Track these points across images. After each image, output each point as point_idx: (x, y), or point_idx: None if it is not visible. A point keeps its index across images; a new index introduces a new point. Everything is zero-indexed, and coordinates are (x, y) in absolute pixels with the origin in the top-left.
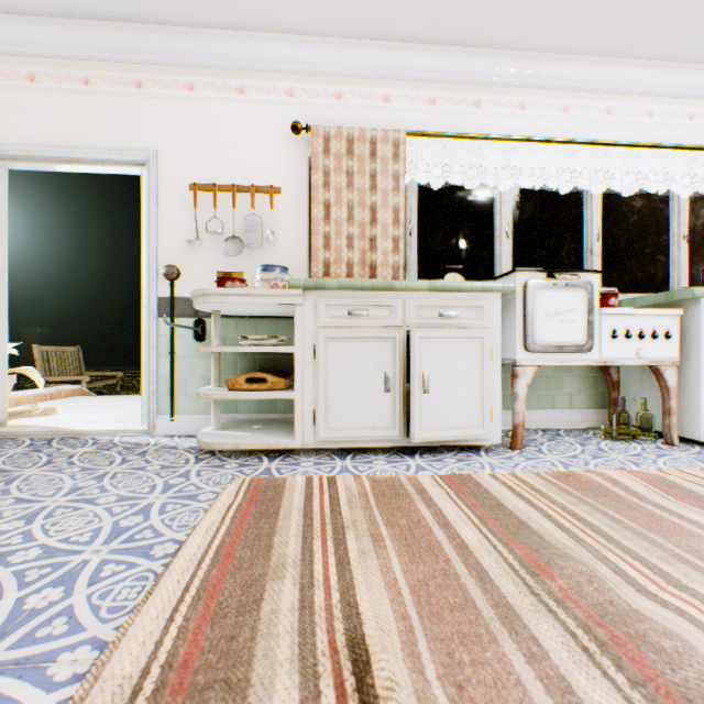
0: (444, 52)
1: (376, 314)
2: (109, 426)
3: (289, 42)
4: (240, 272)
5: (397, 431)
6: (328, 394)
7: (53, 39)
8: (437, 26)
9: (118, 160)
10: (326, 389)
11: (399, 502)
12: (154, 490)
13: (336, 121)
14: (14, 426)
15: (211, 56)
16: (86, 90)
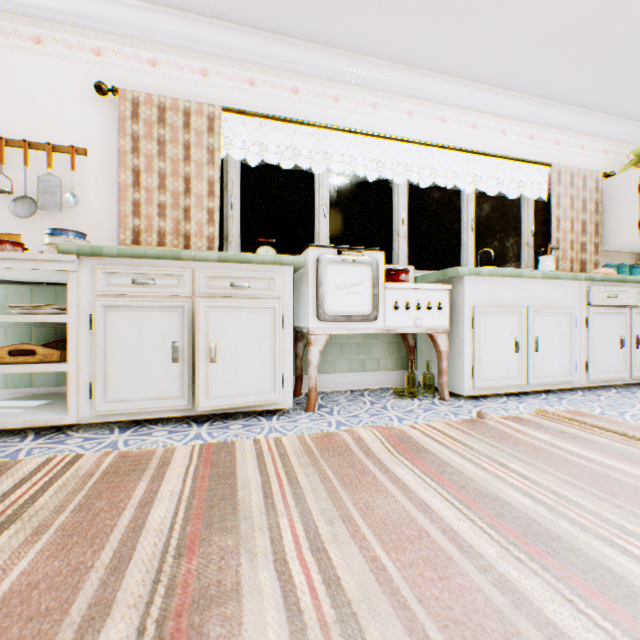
0: (261, 36)
1: (164, 283)
2: None
3: None
4: (11, 234)
5: (186, 401)
6: (108, 365)
7: None
8: (247, 9)
9: None
10: (106, 361)
11: (124, 480)
12: None
13: (150, 88)
14: None
15: None
16: None
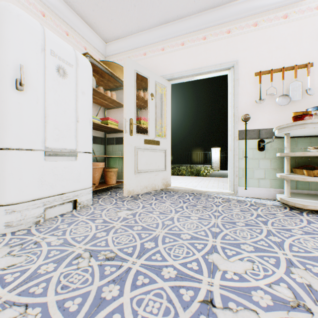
0: None
1: None
2: (212, 189)
3: None
4: (311, 110)
5: None
6: None
7: (192, 24)
8: None
9: (216, 69)
10: None
11: None
12: (314, 229)
13: None
14: (173, 186)
15: (268, 4)
16: (204, 42)
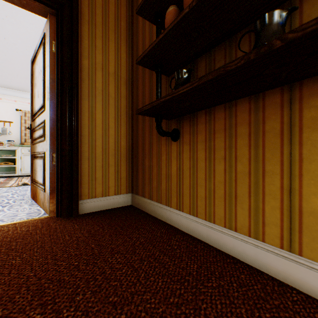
0: None
1: None
2: None
3: (15, 91)
4: (2, 142)
5: None
6: (24, 165)
7: None
8: None
9: None
10: (24, 165)
11: None
12: None
13: (28, 108)
14: None
15: None
16: None
